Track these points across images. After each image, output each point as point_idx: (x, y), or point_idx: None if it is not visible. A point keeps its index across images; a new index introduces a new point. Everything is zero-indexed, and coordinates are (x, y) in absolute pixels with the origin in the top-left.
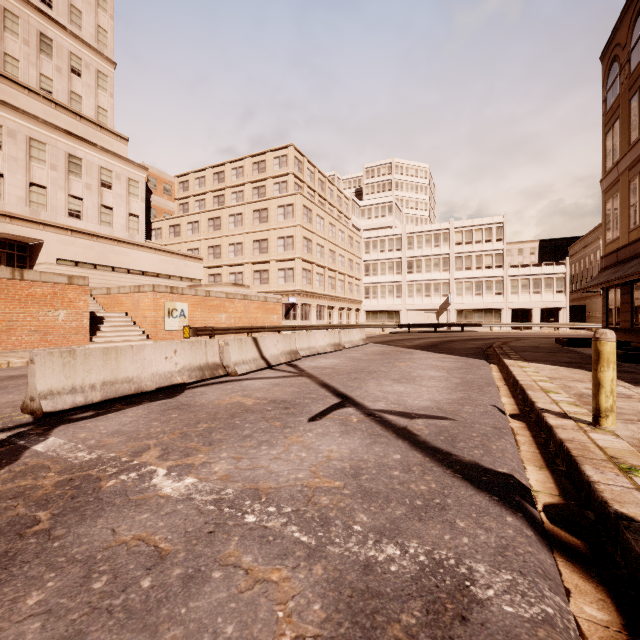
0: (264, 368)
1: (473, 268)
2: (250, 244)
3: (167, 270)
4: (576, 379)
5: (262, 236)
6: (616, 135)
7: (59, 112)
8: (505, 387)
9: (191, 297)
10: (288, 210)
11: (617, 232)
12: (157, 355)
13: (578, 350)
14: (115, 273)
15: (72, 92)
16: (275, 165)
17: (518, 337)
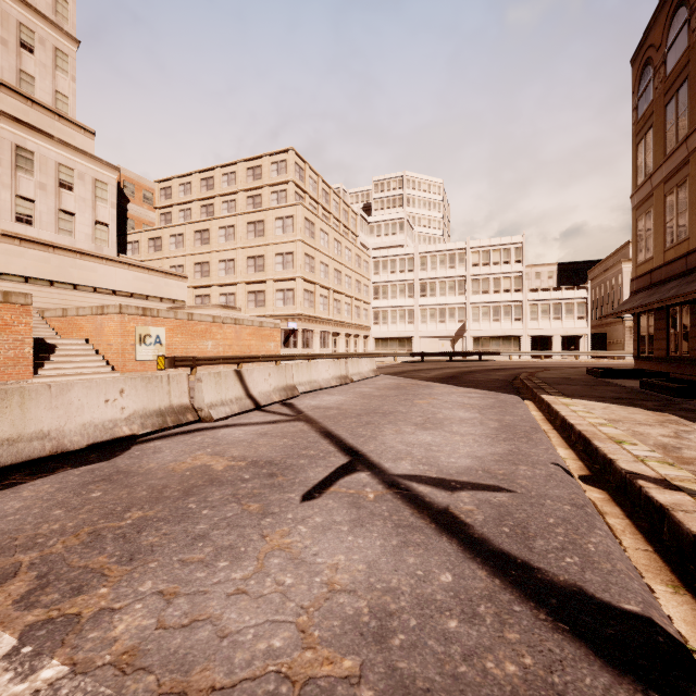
0: (251, 409)
1: (491, 292)
2: (244, 261)
3: (144, 289)
4: (641, 422)
5: (257, 252)
6: (649, 145)
7: (4, 94)
8: (554, 432)
9: (169, 321)
10: (287, 223)
11: (650, 251)
12: (92, 397)
13: (616, 382)
14: (77, 292)
15: (22, 71)
16: (273, 171)
17: (541, 367)
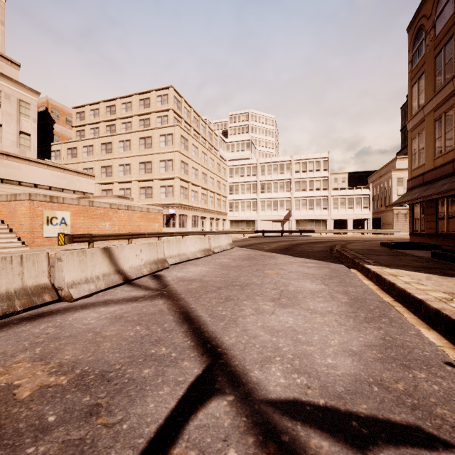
0: (119, 284)
1: (307, 190)
2: (137, 165)
3: (60, 184)
4: None
5: (147, 159)
6: (422, 86)
7: None
8: (400, 305)
9: (73, 206)
10: (168, 138)
11: (423, 160)
12: None
13: (408, 252)
14: (4, 184)
15: None
16: (158, 102)
17: (344, 240)
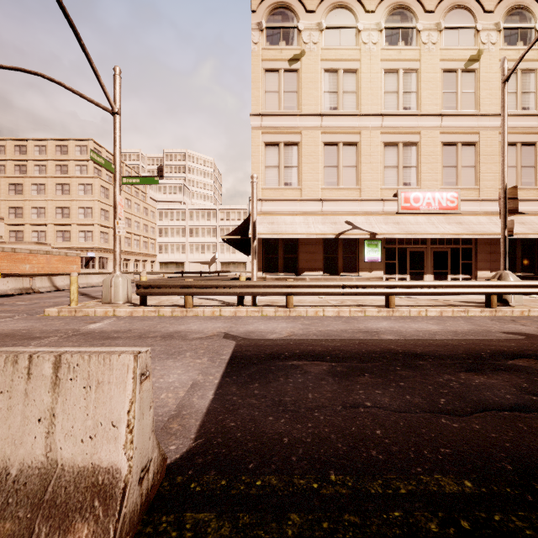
0: (55, 291)
1: None
2: (53, 209)
3: None
4: None
5: (64, 204)
6: None
7: None
8: None
9: None
10: (88, 188)
11: None
12: None
13: None
14: None
15: None
16: (77, 151)
17: None
